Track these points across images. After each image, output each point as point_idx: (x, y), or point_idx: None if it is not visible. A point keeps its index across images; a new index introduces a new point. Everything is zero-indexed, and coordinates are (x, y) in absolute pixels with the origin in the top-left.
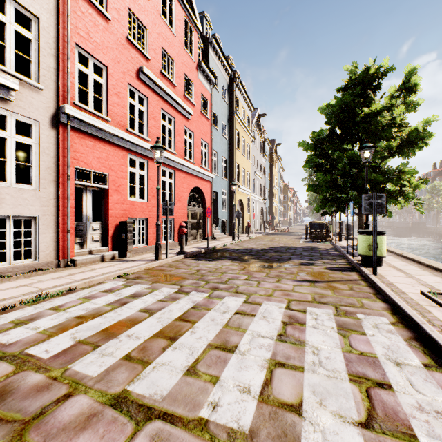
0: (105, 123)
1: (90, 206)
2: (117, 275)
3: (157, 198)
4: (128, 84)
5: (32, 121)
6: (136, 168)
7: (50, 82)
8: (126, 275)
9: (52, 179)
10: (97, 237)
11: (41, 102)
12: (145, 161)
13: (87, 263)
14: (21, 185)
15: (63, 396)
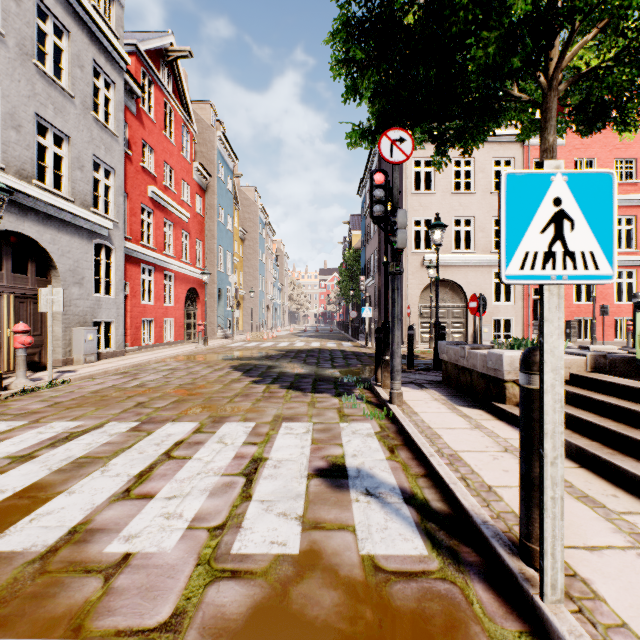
0: None
1: None
2: None
3: (592, 303)
4: None
5: None
6: None
7: None
8: None
9: (520, 298)
10: None
11: None
12: None
13: None
14: (506, 303)
15: None
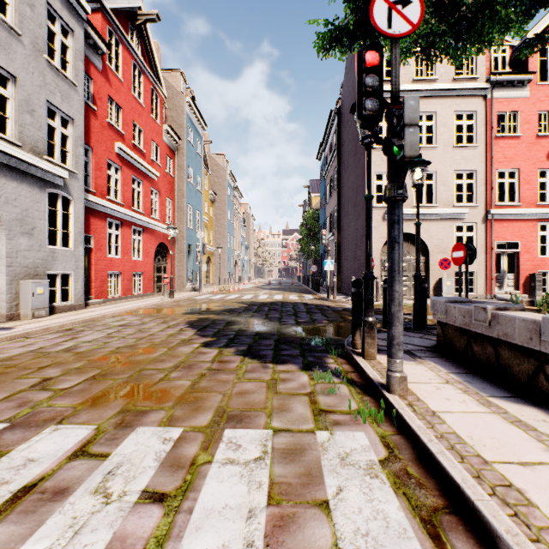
0: (516, 209)
1: (505, 264)
2: None
3: None
4: (537, 169)
5: (473, 223)
6: (546, 231)
7: (481, 200)
8: None
9: (482, 251)
10: (510, 284)
11: (477, 212)
12: None
13: None
14: None
15: None
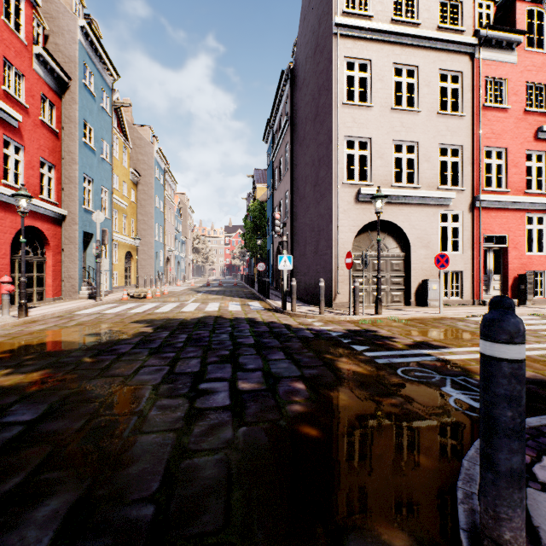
0: (506, 196)
1: (491, 262)
2: (528, 313)
3: None
4: (524, 151)
5: (458, 212)
6: (532, 224)
7: (468, 183)
8: (537, 315)
9: (469, 246)
10: (497, 286)
11: (463, 198)
12: (543, 215)
13: None
14: (453, 252)
15: (544, 336)
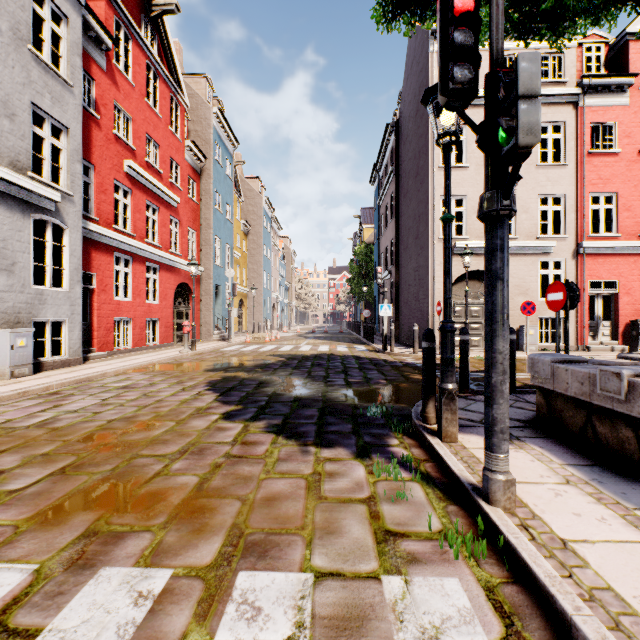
0: (614, 241)
1: (600, 308)
2: None
3: None
4: (639, 193)
5: (560, 259)
6: None
7: (571, 230)
8: None
9: None
10: (606, 332)
11: (566, 245)
12: None
13: (598, 350)
14: None
15: None
